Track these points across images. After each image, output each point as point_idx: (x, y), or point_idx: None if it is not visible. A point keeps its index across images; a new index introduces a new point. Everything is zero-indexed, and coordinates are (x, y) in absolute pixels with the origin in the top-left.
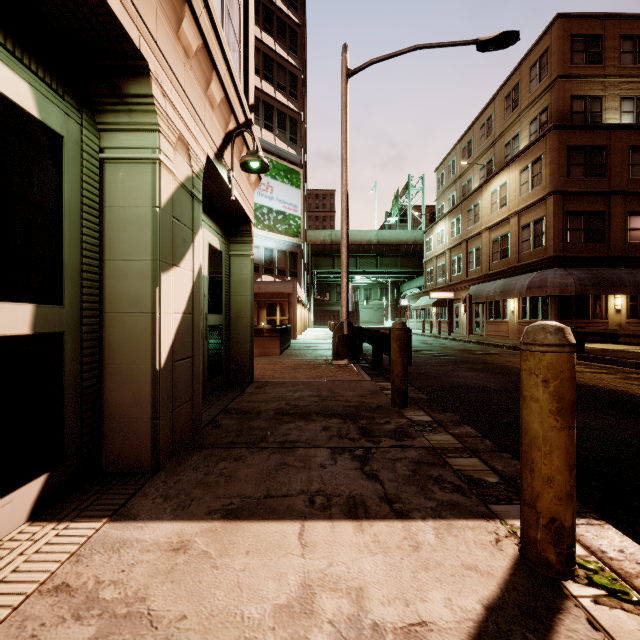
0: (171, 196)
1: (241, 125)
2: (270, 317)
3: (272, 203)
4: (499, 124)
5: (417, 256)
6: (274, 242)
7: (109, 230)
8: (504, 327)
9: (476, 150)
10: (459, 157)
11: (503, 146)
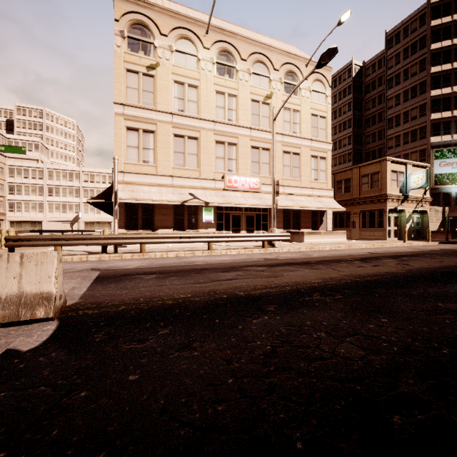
0: (407, 218)
1: (420, 200)
2: None
3: None
4: None
5: None
6: None
7: (401, 221)
8: None
9: None
10: None
11: None
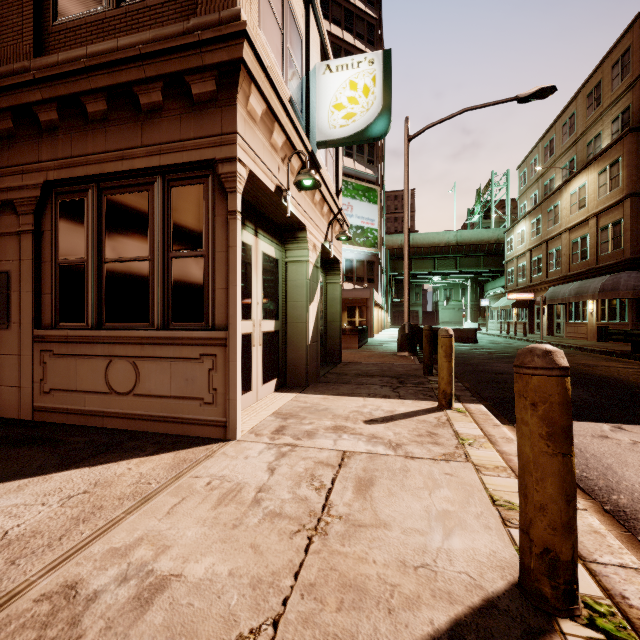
0: (311, 273)
1: (336, 214)
2: (350, 318)
3: (352, 220)
4: (581, 122)
5: (500, 255)
6: (354, 253)
7: (289, 289)
8: (583, 329)
9: (558, 148)
10: (541, 155)
11: (585, 145)
